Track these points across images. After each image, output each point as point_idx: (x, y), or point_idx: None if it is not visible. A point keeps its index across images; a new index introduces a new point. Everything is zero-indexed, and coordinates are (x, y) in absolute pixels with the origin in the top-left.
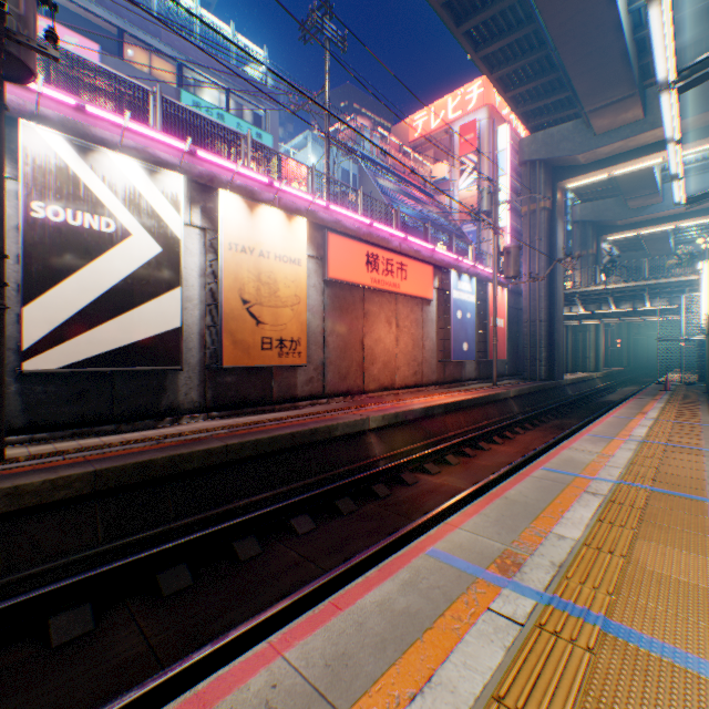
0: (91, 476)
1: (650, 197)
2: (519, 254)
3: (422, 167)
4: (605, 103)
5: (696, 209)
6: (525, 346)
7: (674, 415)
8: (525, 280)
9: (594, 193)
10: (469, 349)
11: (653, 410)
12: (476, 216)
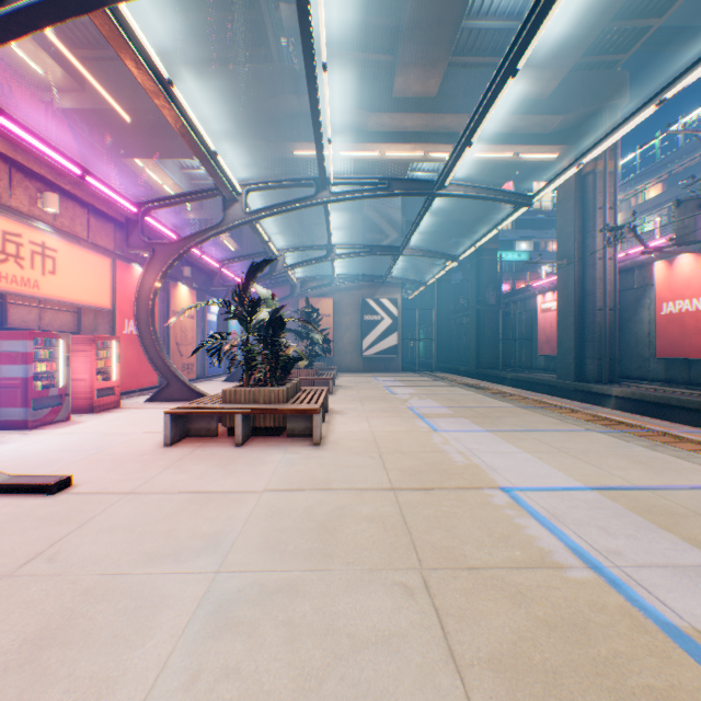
0: (698, 403)
1: None
2: None
3: None
4: None
5: None
6: None
7: None
8: None
9: None
10: None
11: None
12: None
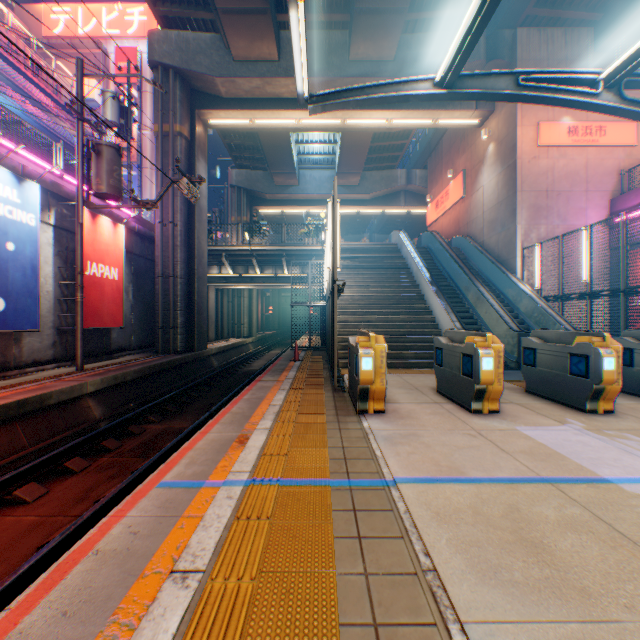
0: None
1: (291, 177)
2: (120, 161)
3: (57, 69)
4: (240, 6)
5: (321, 199)
6: (160, 308)
7: (291, 442)
8: (158, 222)
9: (248, 160)
10: (16, 309)
11: (265, 421)
12: (102, 128)
